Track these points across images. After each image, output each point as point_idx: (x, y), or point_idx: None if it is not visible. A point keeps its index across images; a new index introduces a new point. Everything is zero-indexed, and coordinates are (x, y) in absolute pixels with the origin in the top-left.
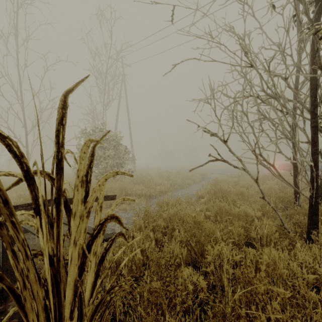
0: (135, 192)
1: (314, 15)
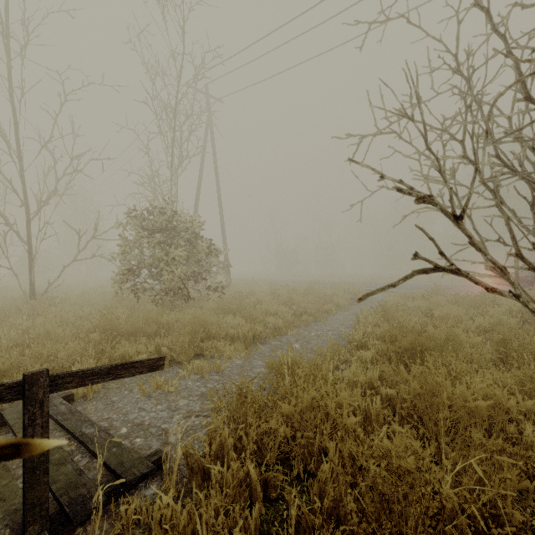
0: (225, 330)
1: None
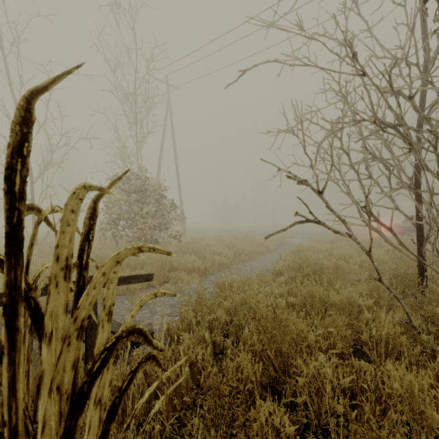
0: (184, 265)
1: None
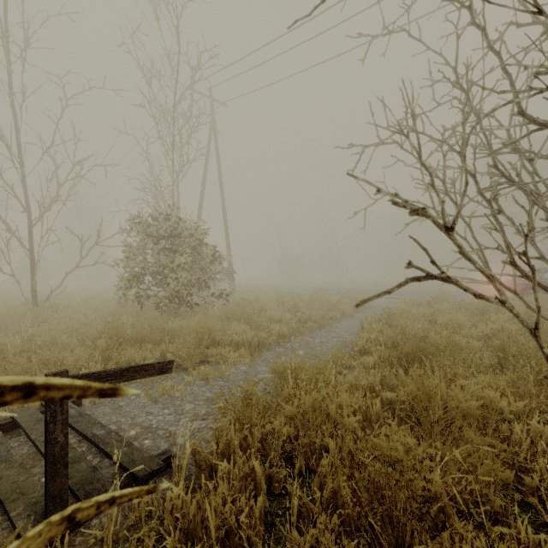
0: (230, 337)
1: None
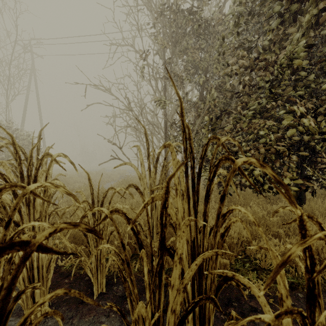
0: None
1: (164, 88)
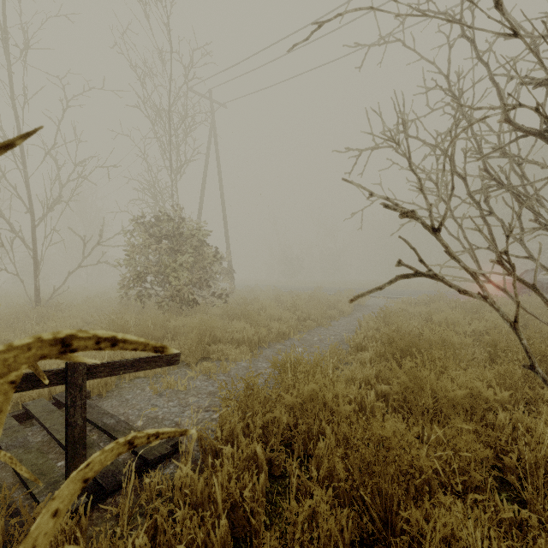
0: (231, 335)
1: None
